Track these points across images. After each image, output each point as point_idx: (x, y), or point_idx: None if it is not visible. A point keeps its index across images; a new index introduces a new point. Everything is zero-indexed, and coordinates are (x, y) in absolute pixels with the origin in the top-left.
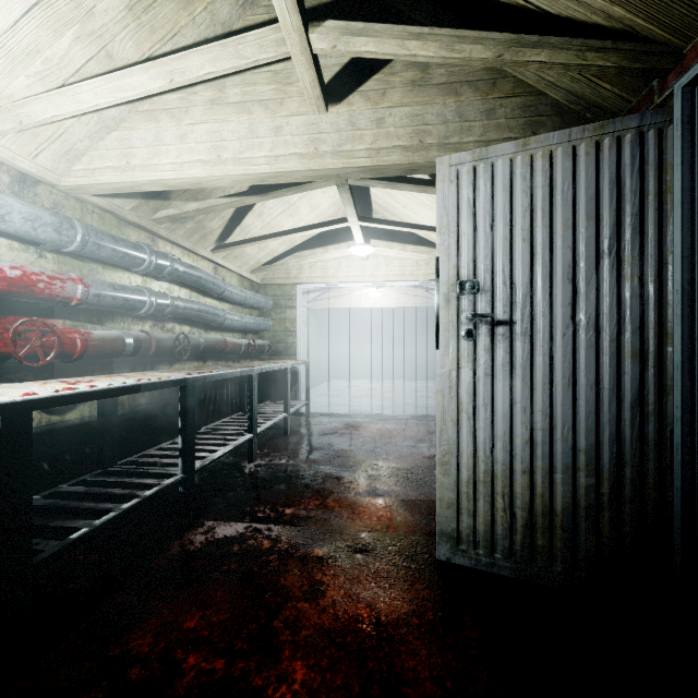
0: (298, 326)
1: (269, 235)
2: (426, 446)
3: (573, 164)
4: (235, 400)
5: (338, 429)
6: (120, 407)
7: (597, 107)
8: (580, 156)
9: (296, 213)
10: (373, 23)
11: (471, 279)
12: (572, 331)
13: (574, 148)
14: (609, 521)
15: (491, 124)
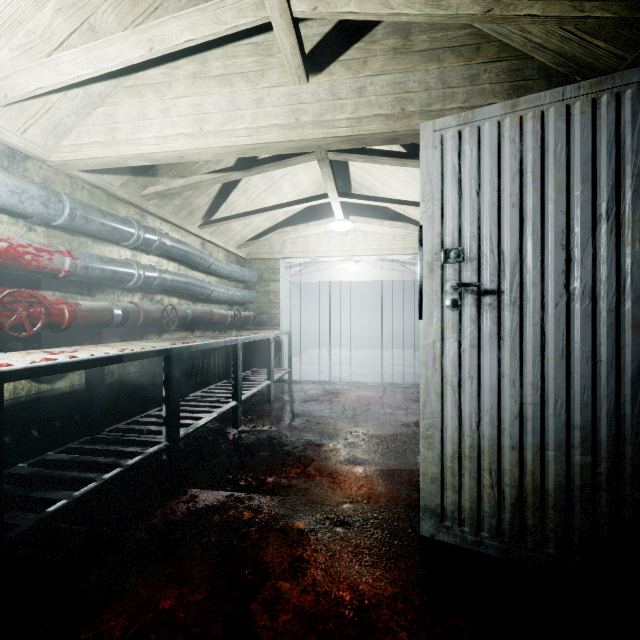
0: (281, 298)
1: (253, 211)
2: (404, 414)
3: (566, 124)
4: (221, 368)
5: (319, 396)
6: (110, 375)
7: (587, 68)
8: (575, 115)
9: (278, 190)
10: None
11: (456, 247)
12: (565, 300)
13: (567, 107)
14: (607, 503)
15: (475, 90)
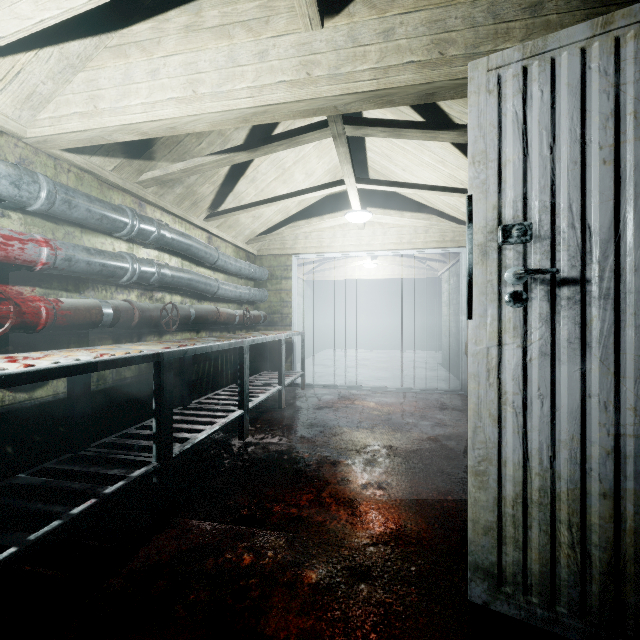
0: (293, 297)
1: (262, 200)
2: (430, 425)
3: None
4: (230, 371)
5: (334, 402)
6: (102, 381)
7: None
8: None
9: (290, 179)
10: None
11: (521, 222)
12: None
13: None
14: None
15: (537, 23)
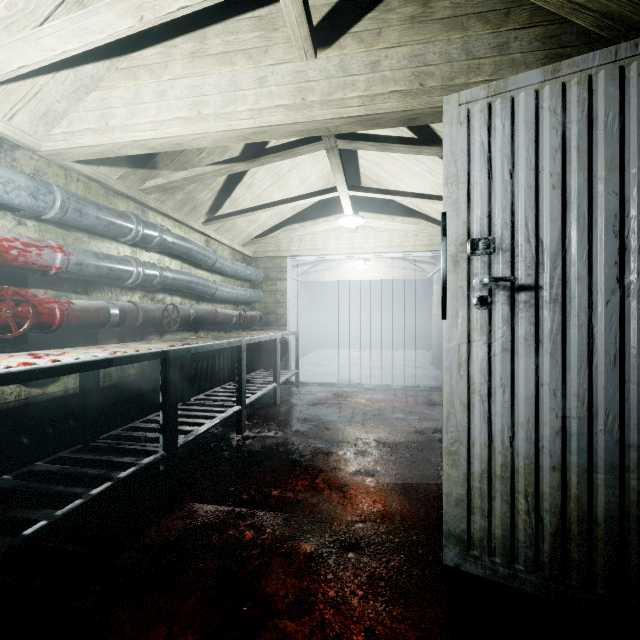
0: (288, 298)
1: (259, 206)
2: (417, 419)
3: (620, 89)
4: (226, 370)
5: (327, 399)
6: (107, 378)
7: (637, 30)
8: (630, 78)
9: (285, 185)
10: None
11: (486, 237)
12: (618, 296)
13: (621, 70)
14: None
15: (504, 61)
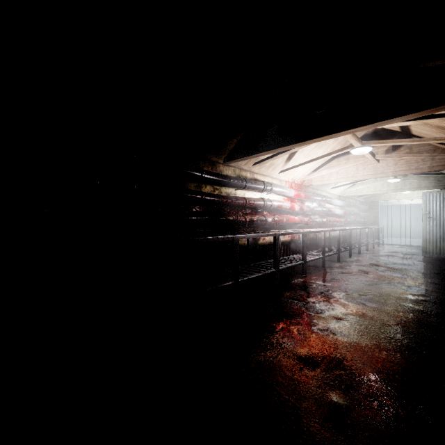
0: (379, 215)
1: None
2: None
3: None
4: None
5: (396, 247)
6: (345, 234)
7: None
8: None
9: None
10: (408, 178)
11: (428, 211)
12: None
13: None
14: None
15: (436, 183)
